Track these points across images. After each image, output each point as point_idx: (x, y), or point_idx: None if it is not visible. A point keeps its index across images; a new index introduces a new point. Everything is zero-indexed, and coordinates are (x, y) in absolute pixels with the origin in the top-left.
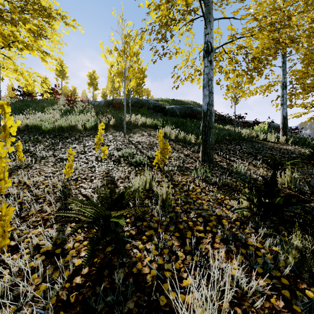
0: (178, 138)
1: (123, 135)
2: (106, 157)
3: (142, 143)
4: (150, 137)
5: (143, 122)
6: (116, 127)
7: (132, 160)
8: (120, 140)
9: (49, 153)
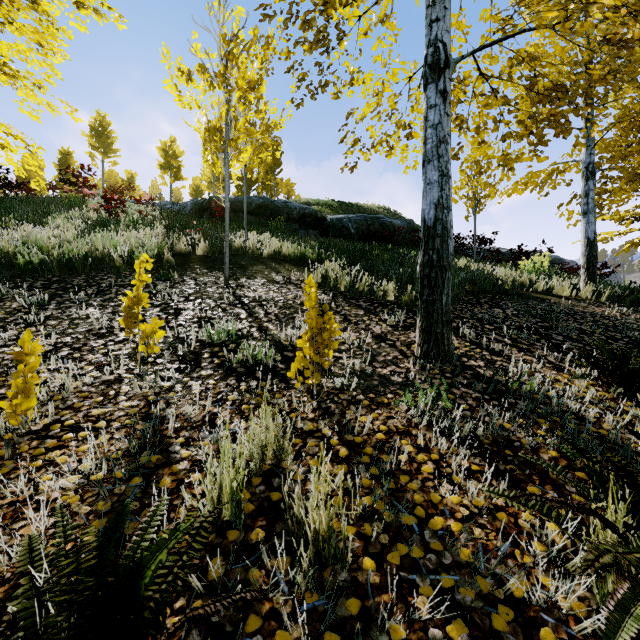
0: (355, 289)
1: (224, 282)
2: (159, 349)
3: (267, 302)
4: (288, 287)
5: (275, 251)
6: (209, 262)
7: (232, 358)
8: (213, 295)
9: (3, 335)
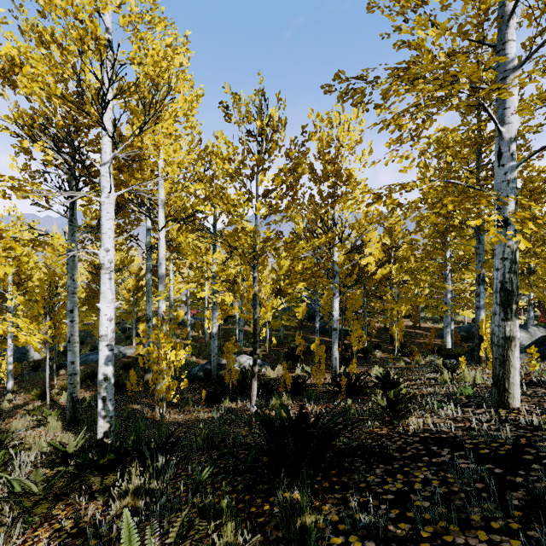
0: None
1: None
2: None
3: None
4: None
5: None
6: None
7: None
8: None
9: None
